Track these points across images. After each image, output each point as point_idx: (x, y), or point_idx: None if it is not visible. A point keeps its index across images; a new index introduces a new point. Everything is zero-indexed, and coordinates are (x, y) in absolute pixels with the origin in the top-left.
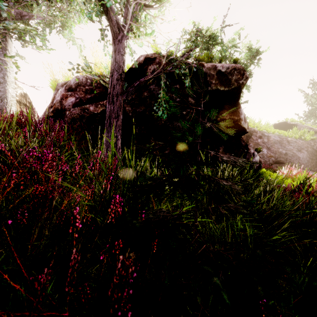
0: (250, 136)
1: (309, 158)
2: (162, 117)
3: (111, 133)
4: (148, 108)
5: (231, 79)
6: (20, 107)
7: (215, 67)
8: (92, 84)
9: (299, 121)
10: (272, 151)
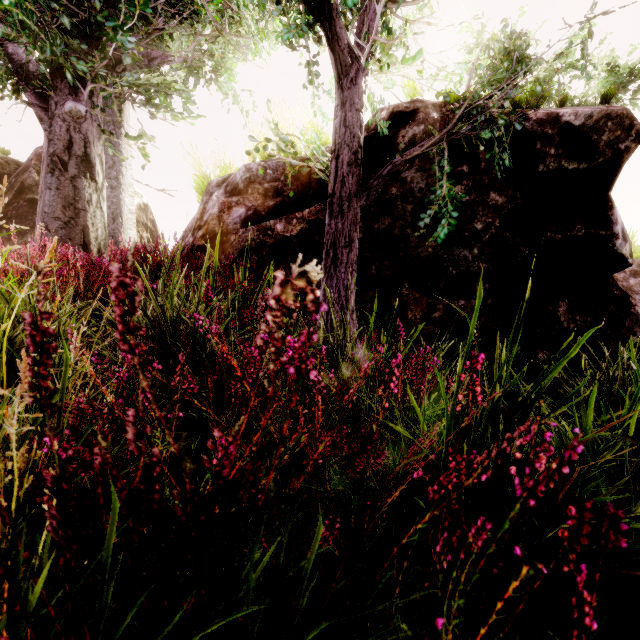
0: None
1: None
2: (434, 239)
3: (338, 280)
4: (398, 220)
5: (597, 140)
6: (138, 230)
7: (557, 117)
8: (276, 179)
9: None
10: None
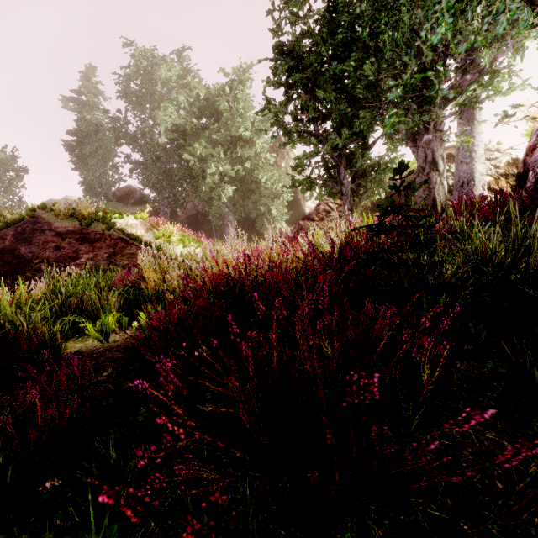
0: None
1: None
2: None
3: None
4: None
5: None
6: (507, 181)
7: None
8: None
9: None
10: None
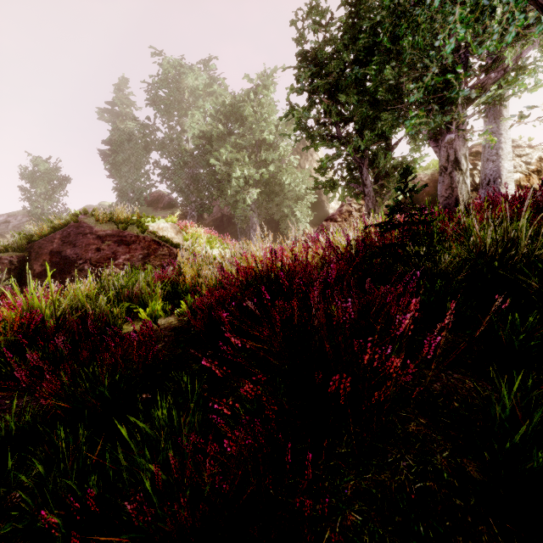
0: None
1: None
2: None
3: None
4: None
5: None
6: (539, 178)
7: None
8: None
9: None
10: None
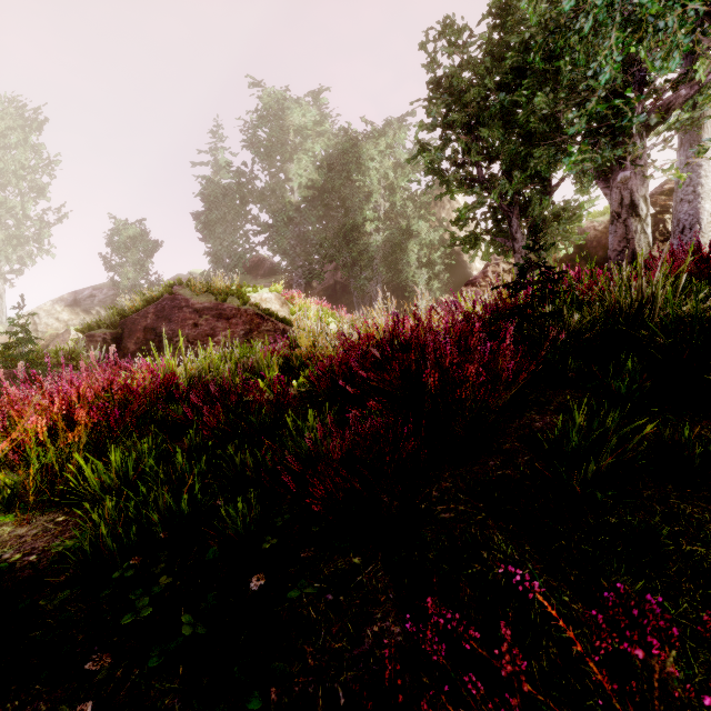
0: None
1: None
2: None
3: None
4: None
5: None
6: None
7: None
8: None
9: None
10: None
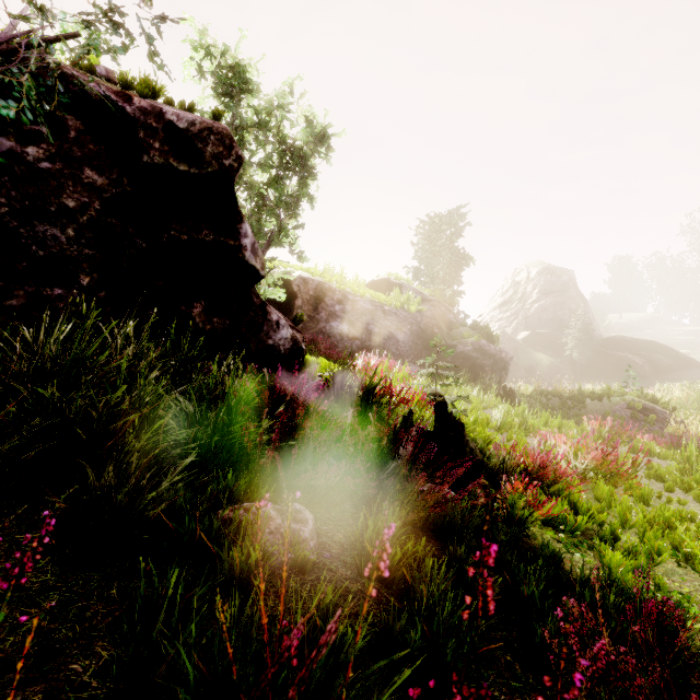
0: (322, 298)
1: (412, 343)
2: None
3: None
4: None
5: (204, 150)
6: None
7: (161, 113)
8: None
9: (406, 279)
10: (357, 329)
